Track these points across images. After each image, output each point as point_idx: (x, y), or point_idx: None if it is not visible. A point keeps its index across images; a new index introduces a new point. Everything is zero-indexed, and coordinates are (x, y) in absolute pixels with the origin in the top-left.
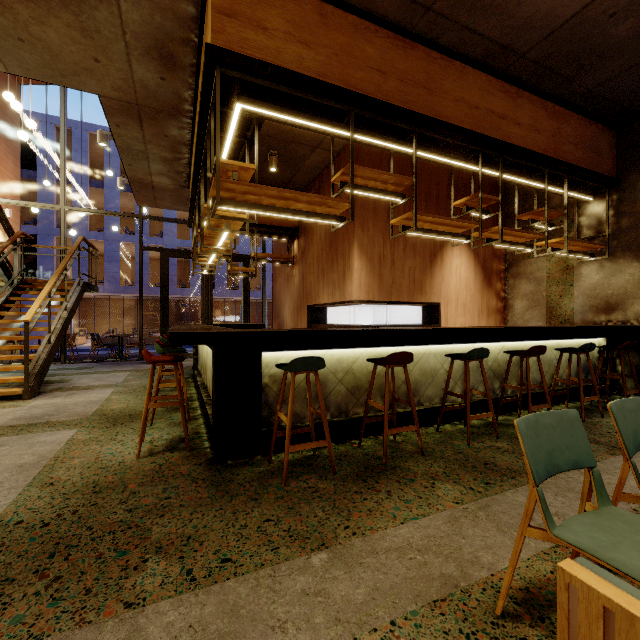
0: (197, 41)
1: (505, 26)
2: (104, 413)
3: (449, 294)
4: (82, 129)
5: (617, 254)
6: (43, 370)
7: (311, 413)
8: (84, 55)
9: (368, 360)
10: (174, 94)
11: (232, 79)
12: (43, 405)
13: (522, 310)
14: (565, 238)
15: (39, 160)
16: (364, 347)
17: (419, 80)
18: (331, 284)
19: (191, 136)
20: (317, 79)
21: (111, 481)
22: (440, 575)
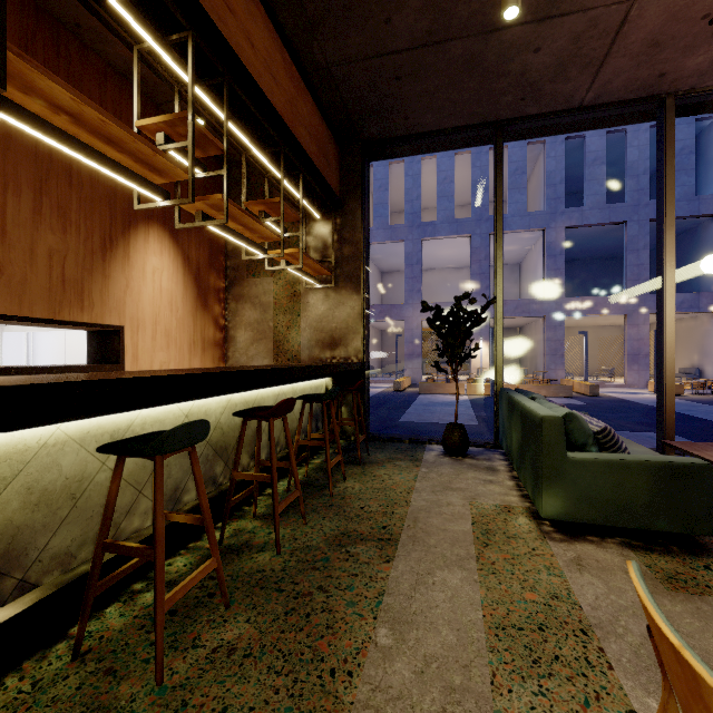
0: None
1: None
2: None
3: (141, 313)
4: None
5: (341, 284)
6: None
7: None
8: None
9: None
10: None
11: None
12: None
13: (246, 344)
14: (301, 250)
15: None
16: None
17: None
18: None
19: None
20: None
21: None
22: None
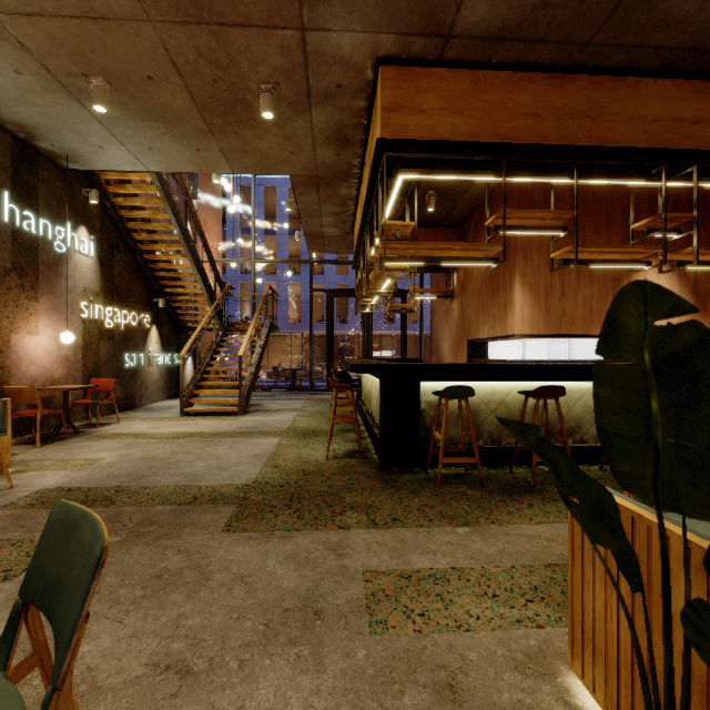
0: (366, 123)
1: (688, 32)
2: (295, 429)
3: None
4: (259, 184)
5: None
6: (248, 394)
7: (463, 436)
8: (283, 152)
9: (518, 392)
10: (346, 164)
11: (396, 158)
12: (252, 420)
13: None
14: None
15: (228, 217)
16: (517, 381)
17: (580, 111)
18: (491, 318)
19: (357, 192)
20: (469, 141)
21: (313, 470)
22: (560, 554)
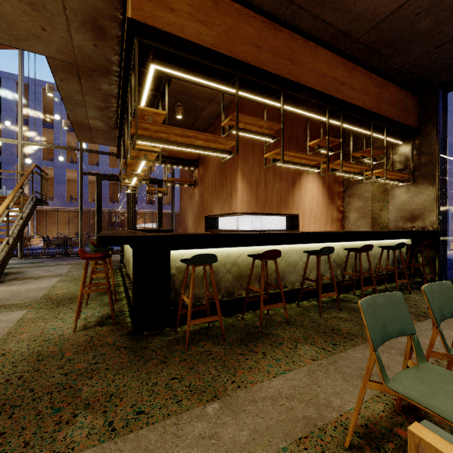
0: (121, 18)
1: (345, 18)
2: (50, 297)
3: (305, 208)
4: (37, 84)
5: (418, 181)
6: (3, 264)
7: (207, 295)
8: (33, 24)
9: (249, 256)
10: (104, 58)
11: (147, 46)
12: (2, 291)
13: (355, 219)
14: (384, 169)
15: (3, 107)
16: (246, 246)
17: (285, 54)
18: (222, 200)
19: (118, 90)
20: (211, 49)
21: (52, 351)
22: (303, 417)
